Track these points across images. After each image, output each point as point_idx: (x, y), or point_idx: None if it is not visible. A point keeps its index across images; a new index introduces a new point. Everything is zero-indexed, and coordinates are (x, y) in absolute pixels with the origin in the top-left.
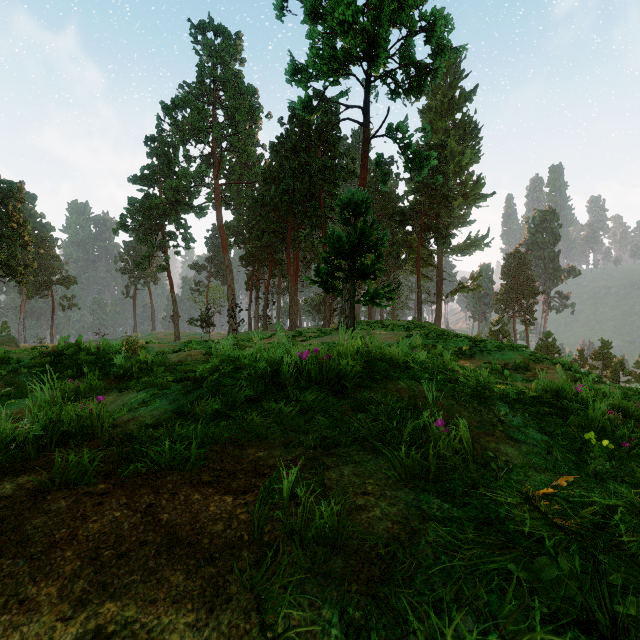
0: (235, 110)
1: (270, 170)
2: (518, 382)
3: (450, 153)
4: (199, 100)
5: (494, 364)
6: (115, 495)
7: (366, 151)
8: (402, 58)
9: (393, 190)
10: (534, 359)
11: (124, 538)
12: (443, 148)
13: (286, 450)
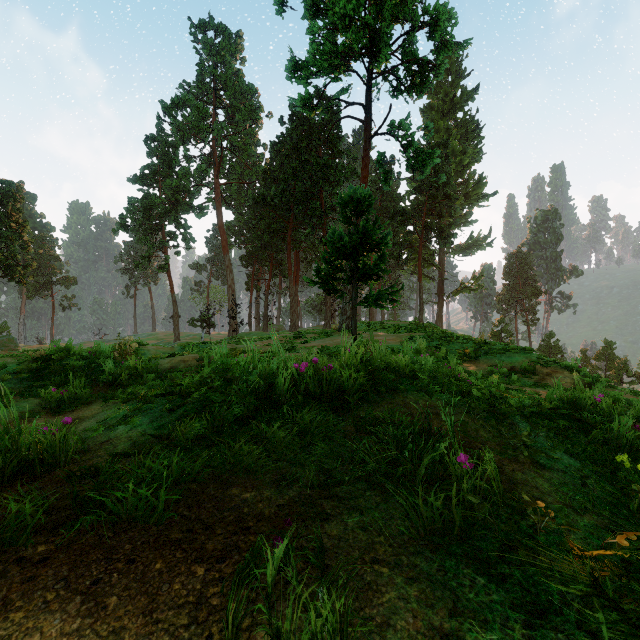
0: (235, 109)
1: (270, 170)
2: (526, 387)
3: (452, 152)
4: (199, 99)
5: (500, 368)
6: (55, 563)
7: (368, 149)
8: (404, 54)
9: (394, 190)
10: (541, 362)
11: (51, 639)
12: (445, 147)
13: (278, 490)
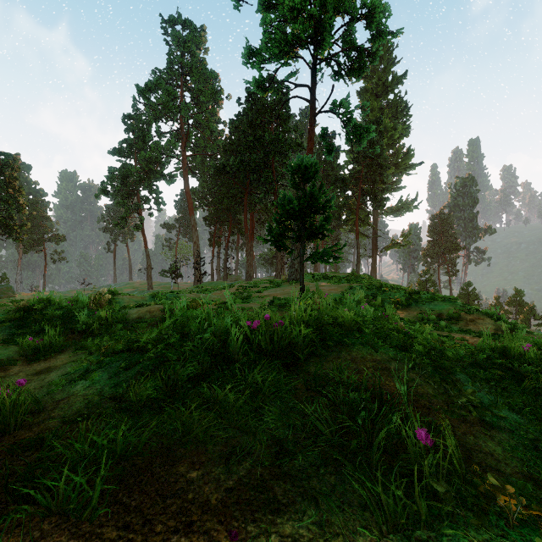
0: (200, 92)
1: (230, 143)
2: (453, 333)
3: (384, 128)
4: (169, 84)
5: (429, 315)
6: None
7: (313, 125)
8: (344, 43)
9: (335, 160)
10: (465, 310)
11: None
12: (378, 124)
13: (226, 467)
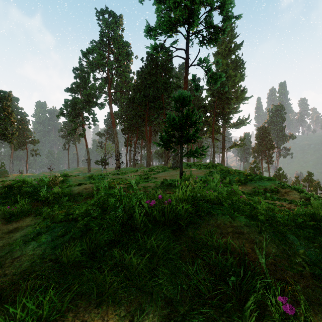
0: (119, 54)
1: (137, 85)
2: (275, 201)
3: (229, 76)
4: (101, 49)
5: (259, 189)
6: None
7: (187, 73)
8: (206, 23)
9: (200, 95)
10: (280, 186)
11: None
12: (226, 73)
13: None
